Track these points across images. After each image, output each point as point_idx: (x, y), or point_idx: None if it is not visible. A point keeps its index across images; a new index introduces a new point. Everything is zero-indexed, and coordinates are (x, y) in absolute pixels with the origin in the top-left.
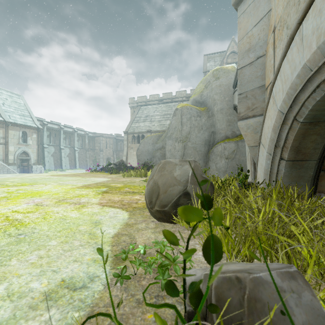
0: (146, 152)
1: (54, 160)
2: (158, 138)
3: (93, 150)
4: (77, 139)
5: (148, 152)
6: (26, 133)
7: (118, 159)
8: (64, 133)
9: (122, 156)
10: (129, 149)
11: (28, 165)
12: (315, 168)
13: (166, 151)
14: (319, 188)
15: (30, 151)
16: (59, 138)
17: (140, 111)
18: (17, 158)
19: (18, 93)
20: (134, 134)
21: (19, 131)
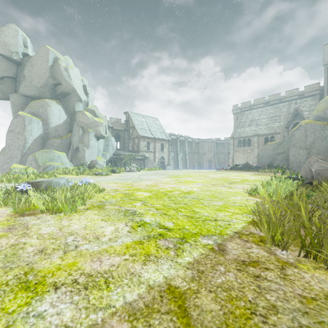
0: (266, 156)
1: (173, 162)
2: (278, 145)
3: (197, 153)
4: (187, 145)
5: (268, 156)
6: (163, 144)
7: (218, 161)
8: (179, 141)
9: (222, 158)
10: (235, 152)
11: (164, 165)
12: None
13: (290, 155)
14: None
15: (165, 156)
16: (176, 146)
17: (244, 117)
18: (159, 161)
19: (156, 117)
20: (239, 138)
21: (160, 143)
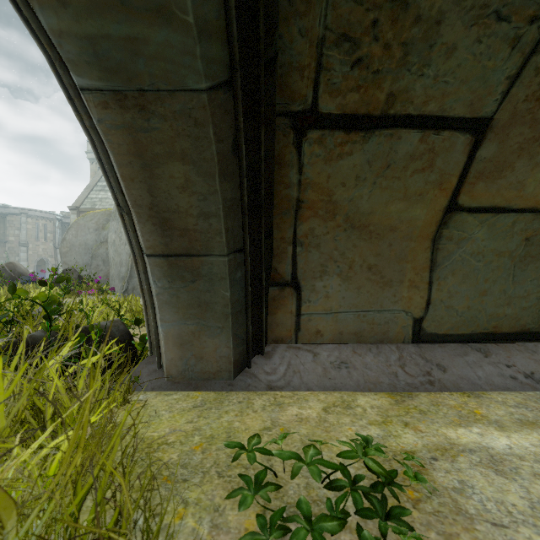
0: (81, 246)
1: None
2: (108, 219)
3: (0, 243)
4: None
5: (86, 247)
6: None
7: None
8: None
9: None
10: None
11: None
12: (236, 278)
13: (109, 243)
14: (274, 331)
15: None
16: None
17: None
18: None
19: None
20: None
21: None
